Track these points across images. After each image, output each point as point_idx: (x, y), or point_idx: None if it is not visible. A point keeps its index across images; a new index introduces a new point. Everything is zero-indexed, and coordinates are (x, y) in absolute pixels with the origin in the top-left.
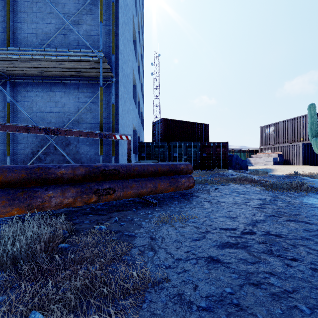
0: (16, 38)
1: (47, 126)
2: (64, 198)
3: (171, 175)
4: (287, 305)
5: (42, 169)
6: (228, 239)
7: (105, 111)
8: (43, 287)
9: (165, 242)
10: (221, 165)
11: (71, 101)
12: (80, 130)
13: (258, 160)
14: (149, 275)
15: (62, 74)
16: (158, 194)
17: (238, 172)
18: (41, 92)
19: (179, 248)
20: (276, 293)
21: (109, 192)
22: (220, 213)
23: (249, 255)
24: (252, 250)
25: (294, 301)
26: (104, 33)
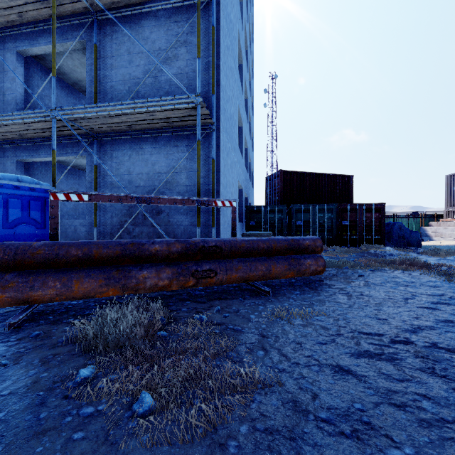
0: (103, 88)
1: (139, 195)
2: (159, 280)
3: (291, 255)
4: (440, 435)
5: (136, 245)
6: (368, 347)
7: (202, 169)
8: (148, 372)
9: (279, 341)
10: (373, 239)
11: (162, 158)
12: (175, 197)
13: (442, 231)
14: (259, 375)
15: (152, 126)
16: (272, 279)
17: (402, 250)
18: (129, 150)
19: (297, 351)
20: (426, 420)
21: (209, 275)
22: (361, 312)
23: (397, 370)
24: (402, 365)
25: (452, 433)
26: (202, 68)
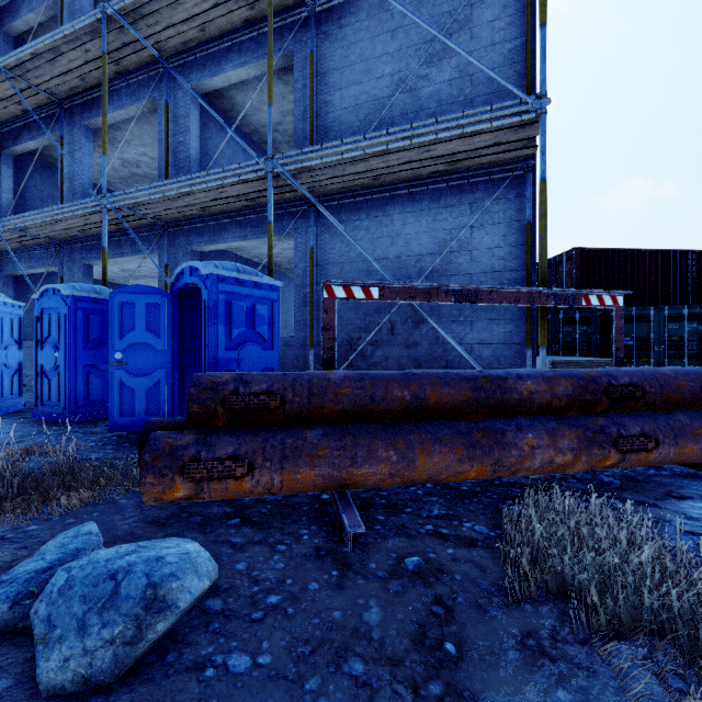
0: (321, 124)
1: (463, 285)
2: (557, 453)
3: None
4: None
5: (493, 380)
6: None
7: (502, 243)
8: None
9: None
10: None
11: (424, 229)
12: (517, 290)
13: None
14: None
15: (414, 174)
16: None
17: None
18: (365, 219)
19: None
20: None
21: (644, 445)
22: None
23: None
24: None
25: None
26: (501, 61)
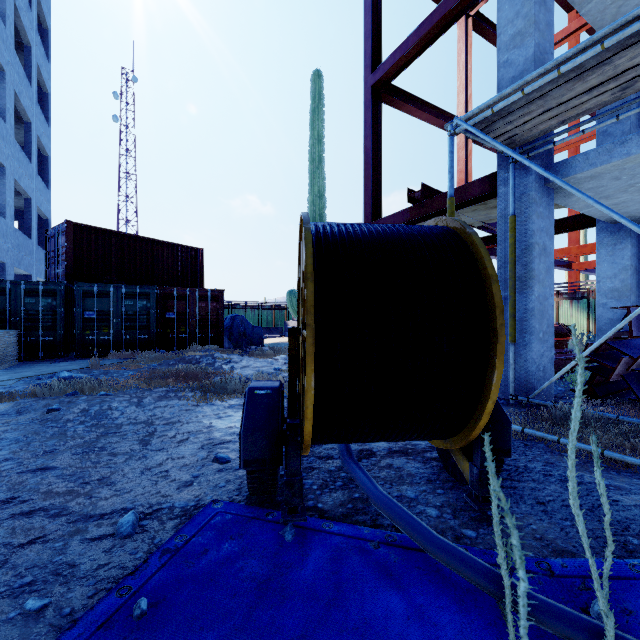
0: None
1: None
2: None
3: None
4: None
5: None
6: None
7: None
8: None
9: None
10: (209, 338)
11: None
12: None
13: None
14: None
15: None
16: None
17: (227, 352)
18: None
19: None
20: None
21: None
22: None
23: None
24: None
25: None
26: None
